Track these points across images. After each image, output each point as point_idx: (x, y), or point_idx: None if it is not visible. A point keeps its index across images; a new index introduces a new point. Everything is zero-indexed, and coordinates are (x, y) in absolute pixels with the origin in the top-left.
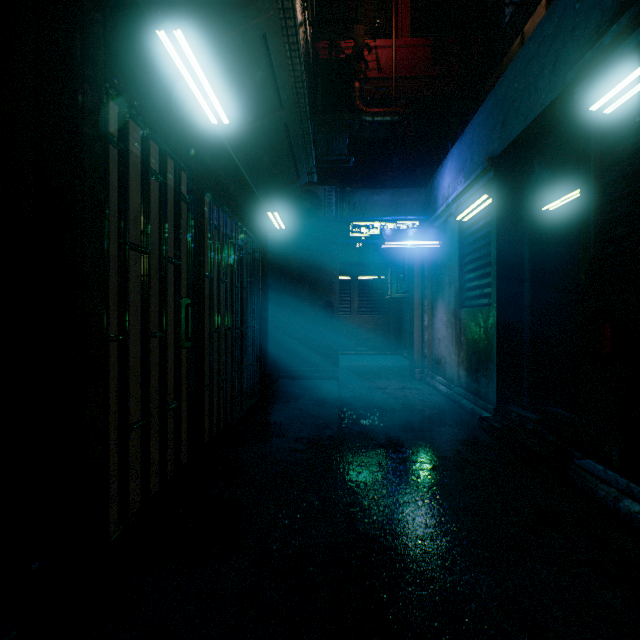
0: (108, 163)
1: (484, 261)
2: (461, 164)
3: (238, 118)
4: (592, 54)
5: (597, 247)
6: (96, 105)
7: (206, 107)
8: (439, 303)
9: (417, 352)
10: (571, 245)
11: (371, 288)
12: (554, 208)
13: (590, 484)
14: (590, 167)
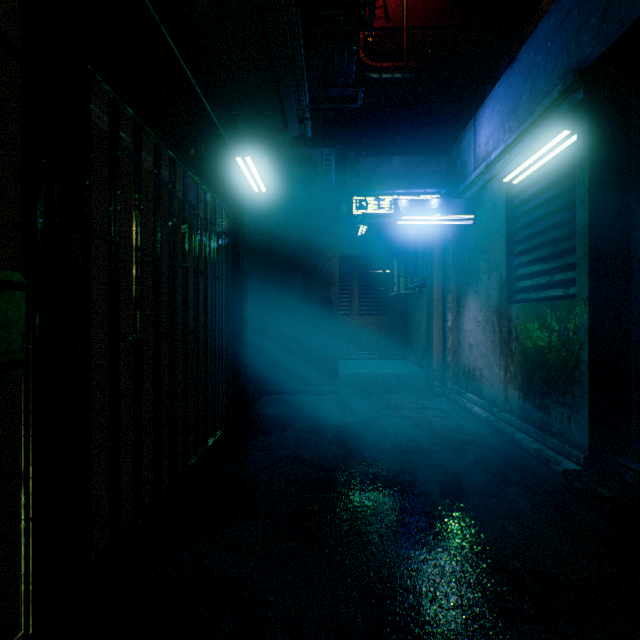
0: None
1: (556, 234)
2: (511, 103)
3: None
4: None
5: None
6: None
7: None
8: (470, 298)
9: (437, 360)
10: None
11: (374, 284)
12: None
13: None
14: None
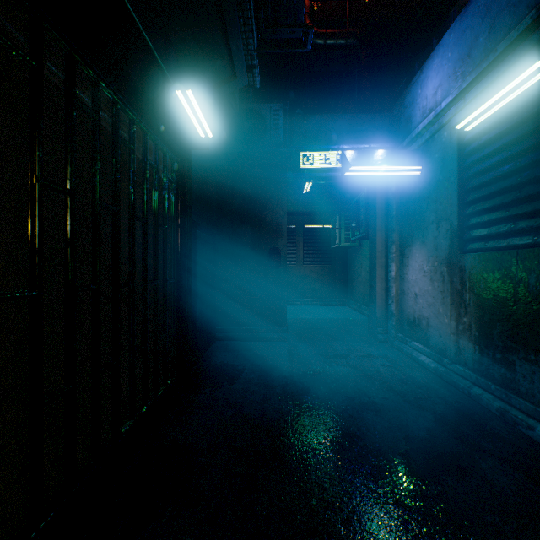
0: None
1: (521, 177)
2: (465, 48)
3: None
4: None
5: None
6: None
7: None
8: (416, 248)
9: (380, 308)
10: None
11: (317, 237)
12: None
13: None
14: None
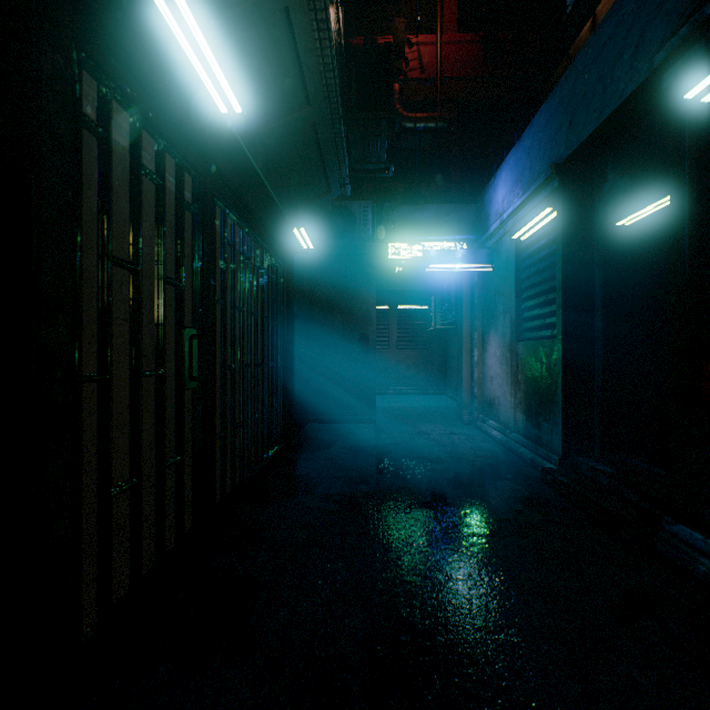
0: (81, 152)
1: (546, 286)
2: (518, 174)
3: (257, 115)
4: (689, 28)
5: (693, 266)
6: (60, 72)
7: (212, 90)
8: (492, 335)
9: (466, 392)
10: (652, 266)
11: (412, 319)
12: (631, 222)
13: (686, 556)
14: (684, 168)
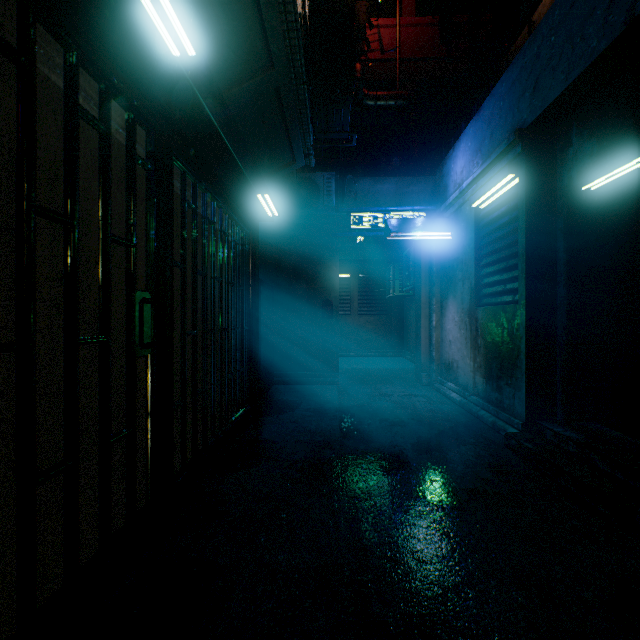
0: None
1: (507, 252)
2: (478, 144)
3: (219, 76)
4: None
5: None
6: None
7: (160, 24)
8: (450, 301)
9: (424, 355)
10: (619, 230)
11: (372, 286)
12: (597, 187)
13: None
14: None
